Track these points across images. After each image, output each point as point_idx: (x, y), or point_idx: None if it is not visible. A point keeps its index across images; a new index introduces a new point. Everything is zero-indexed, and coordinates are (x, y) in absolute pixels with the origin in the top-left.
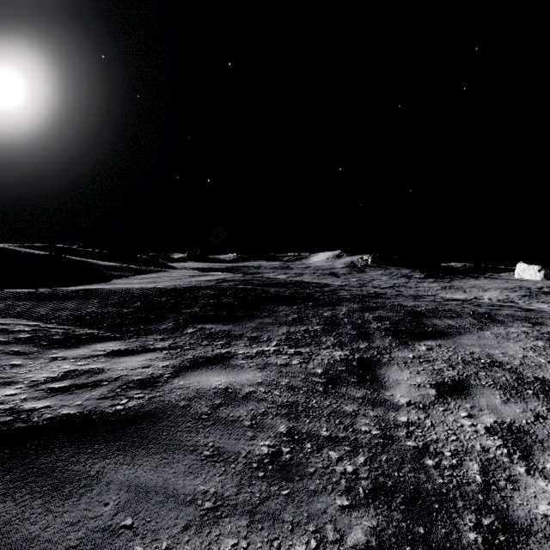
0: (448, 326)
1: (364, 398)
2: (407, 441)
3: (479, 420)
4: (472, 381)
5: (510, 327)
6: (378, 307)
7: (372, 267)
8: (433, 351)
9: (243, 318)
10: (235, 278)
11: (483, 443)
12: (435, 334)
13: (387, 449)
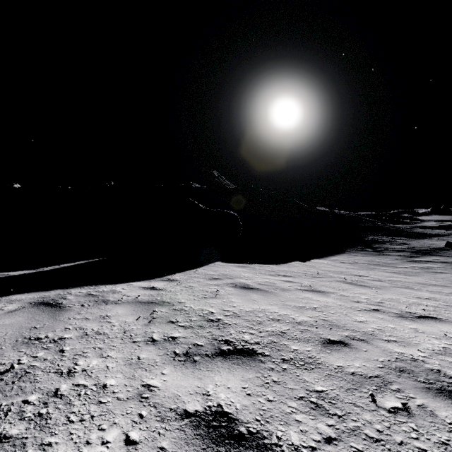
0: None
1: None
2: None
3: None
4: None
5: None
6: None
7: None
8: None
9: (447, 229)
10: (451, 224)
11: None
12: None
13: None
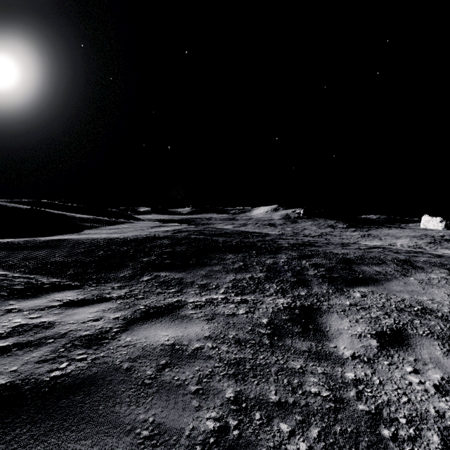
0: (376, 272)
1: (310, 351)
2: (359, 404)
3: (426, 376)
4: (409, 330)
5: (430, 273)
6: (313, 255)
7: (303, 219)
8: (367, 298)
9: (195, 266)
10: (189, 229)
11: (436, 406)
12: (366, 281)
13: (339, 417)
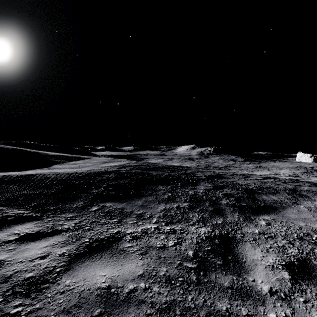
0: (273, 201)
1: (232, 287)
2: None
3: None
4: (313, 260)
5: (315, 201)
6: (224, 186)
7: (213, 154)
8: (272, 226)
9: (133, 196)
10: (130, 164)
11: None
12: (267, 209)
13: None
